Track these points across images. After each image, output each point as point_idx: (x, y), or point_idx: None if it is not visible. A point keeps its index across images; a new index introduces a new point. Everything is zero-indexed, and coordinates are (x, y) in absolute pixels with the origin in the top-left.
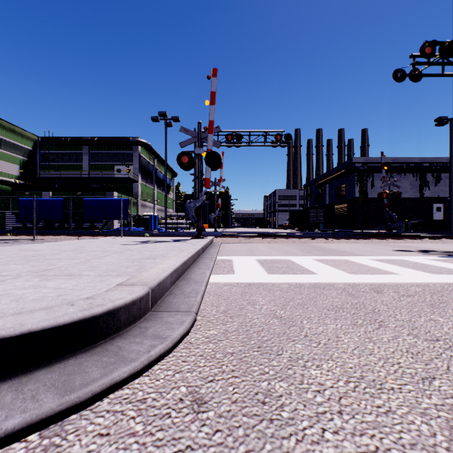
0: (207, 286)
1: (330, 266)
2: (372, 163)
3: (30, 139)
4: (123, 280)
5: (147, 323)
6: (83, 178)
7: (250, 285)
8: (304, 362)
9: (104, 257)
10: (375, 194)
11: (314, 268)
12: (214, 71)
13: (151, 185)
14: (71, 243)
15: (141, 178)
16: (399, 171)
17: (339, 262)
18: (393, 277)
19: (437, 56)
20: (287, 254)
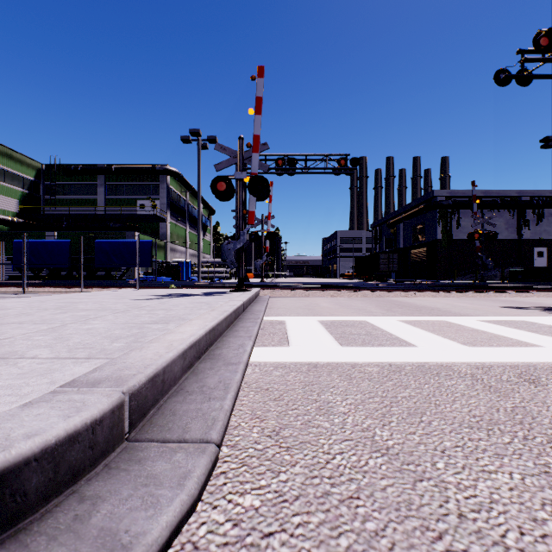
0: (245, 370)
1: (430, 332)
2: (458, 196)
3: (32, 167)
4: (88, 370)
5: (105, 480)
6: (98, 215)
7: (316, 368)
8: None
9: (91, 321)
10: (462, 235)
11: (407, 336)
12: (261, 69)
13: (183, 224)
14: (64, 298)
15: (170, 216)
16: (492, 207)
17: (439, 326)
18: (537, 352)
19: None
20: (360, 313)
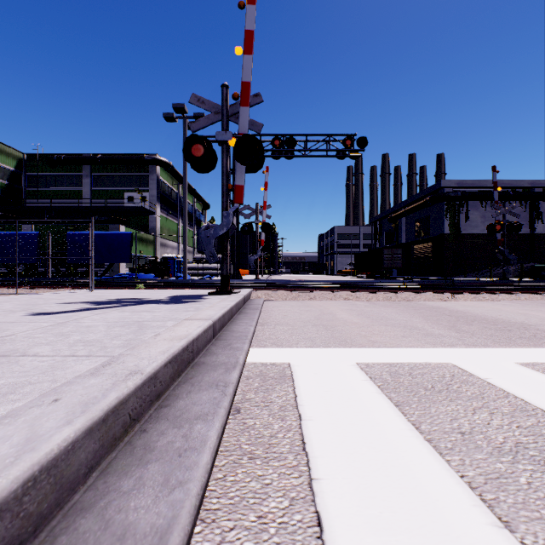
0: None
1: None
2: (467, 187)
3: (12, 157)
4: None
5: None
6: (82, 207)
7: None
8: None
9: None
10: (470, 229)
11: None
12: None
13: (175, 218)
14: None
15: (160, 209)
16: (503, 198)
17: None
18: None
19: None
20: (418, 337)
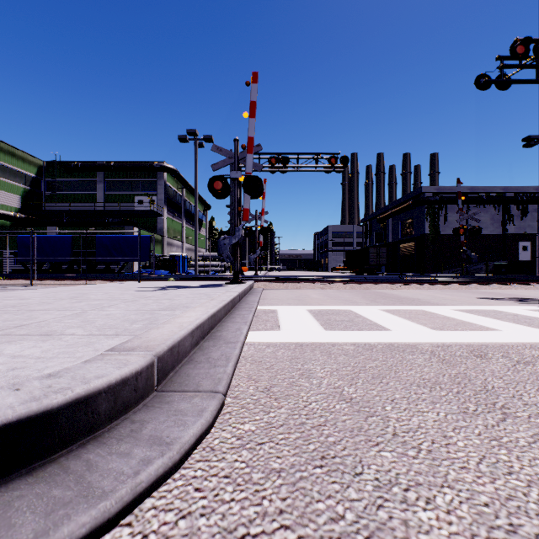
0: (242, 348)
1: (406, 319)
2: (445, 192)
3: (33, 164)
4: (120, 342)
5: (146, 412)
6: (97, 210)
7: (302, 346)
8: (402, 492)
9: (107, 308)
10: (449, 230)
11: (385, 322)
12: (255, 75)
13: (179, 219)
14: (73, 289)
15: (166, 211)
16: (478, 203)
17: (415, 314)
18: (493, 335)
19: (531, 58)
20: (346, 303)
